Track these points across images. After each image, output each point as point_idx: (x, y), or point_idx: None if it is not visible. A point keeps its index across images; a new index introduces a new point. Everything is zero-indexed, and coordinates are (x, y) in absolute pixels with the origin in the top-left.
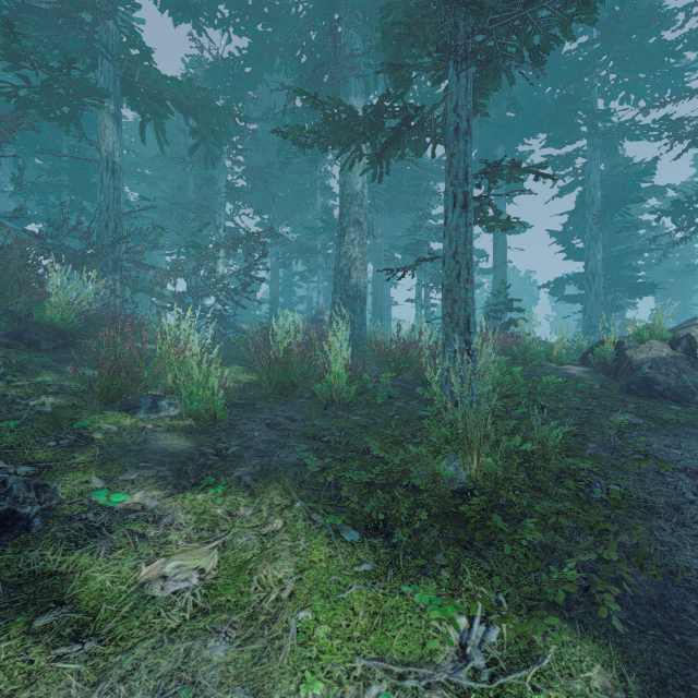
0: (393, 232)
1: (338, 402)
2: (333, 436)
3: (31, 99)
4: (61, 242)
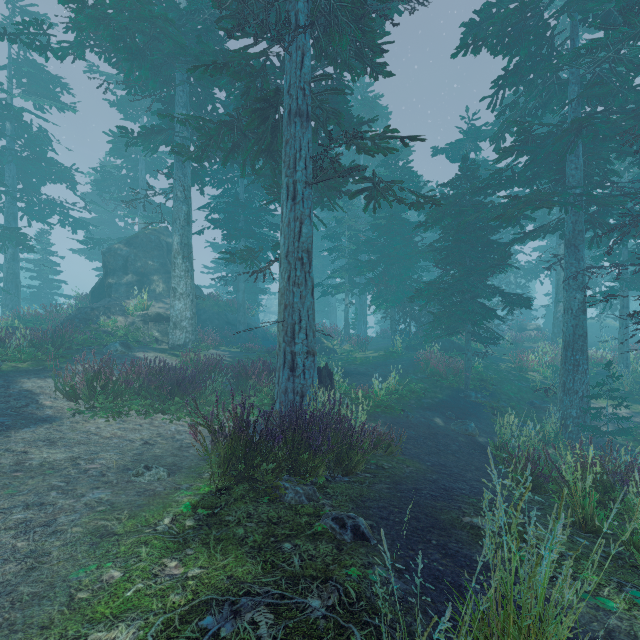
0: None
1: None
2: None
3: None
4: None
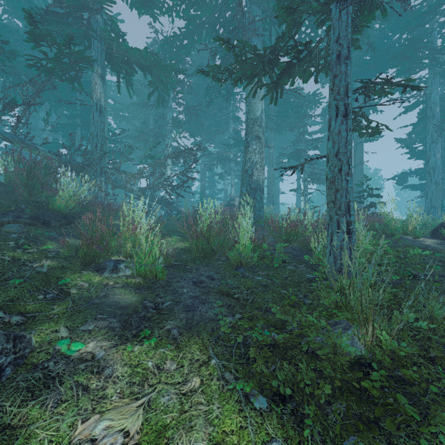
0: (280, 145)
1: (245, 265)
2: (241, 294)
3: (51, 68)
4: (76, 159)
